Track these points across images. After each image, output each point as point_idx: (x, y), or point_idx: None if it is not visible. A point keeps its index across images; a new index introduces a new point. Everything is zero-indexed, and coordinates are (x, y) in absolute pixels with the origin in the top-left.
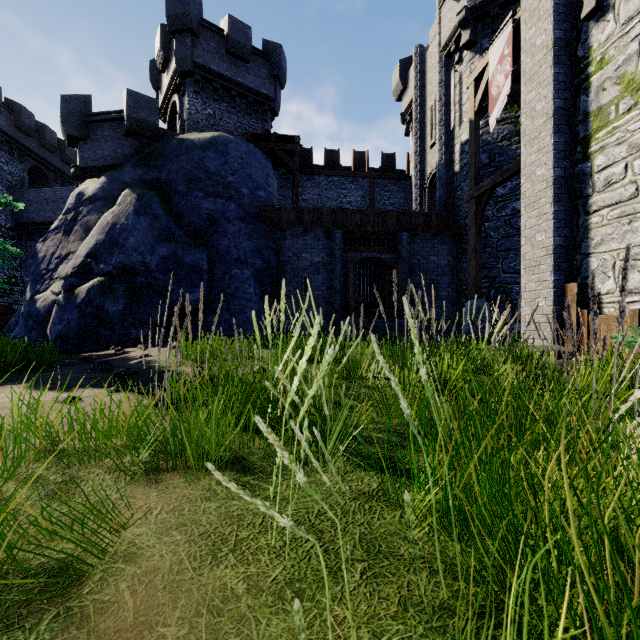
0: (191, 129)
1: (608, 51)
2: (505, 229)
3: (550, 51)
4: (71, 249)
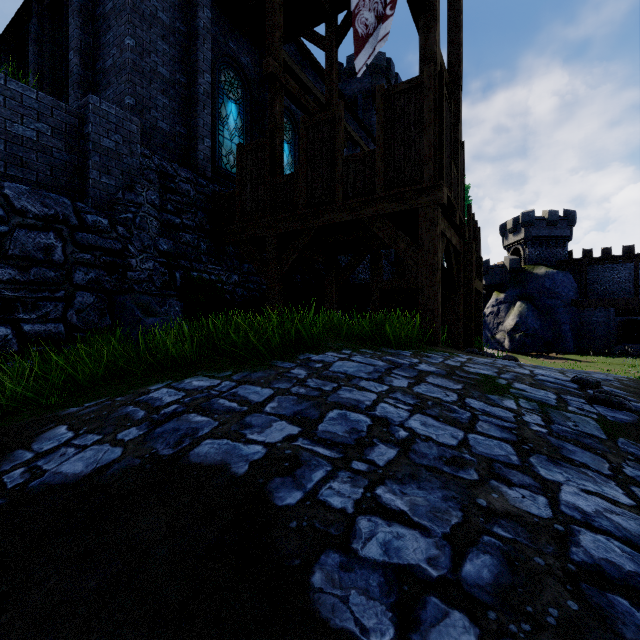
0: (529, 263)
1: None
2: None
3: None
4: (500, 321)
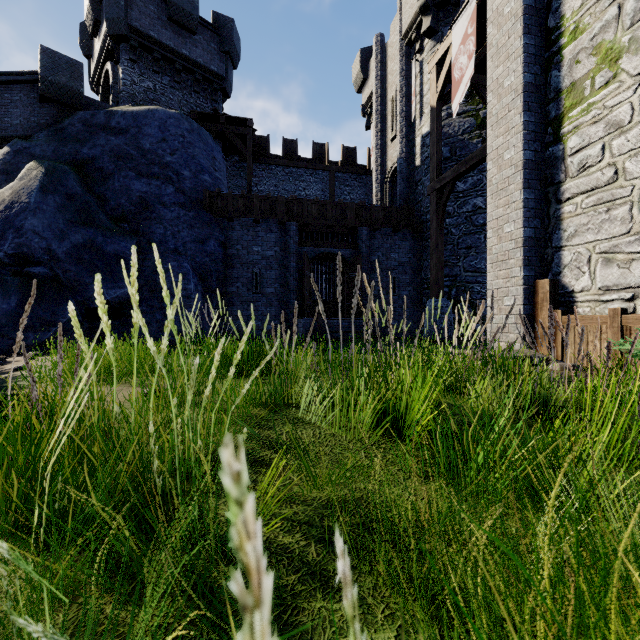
0: (126, 102)
1: (583, 19)
2: (466, 226)
3: (520, 19)
4: None
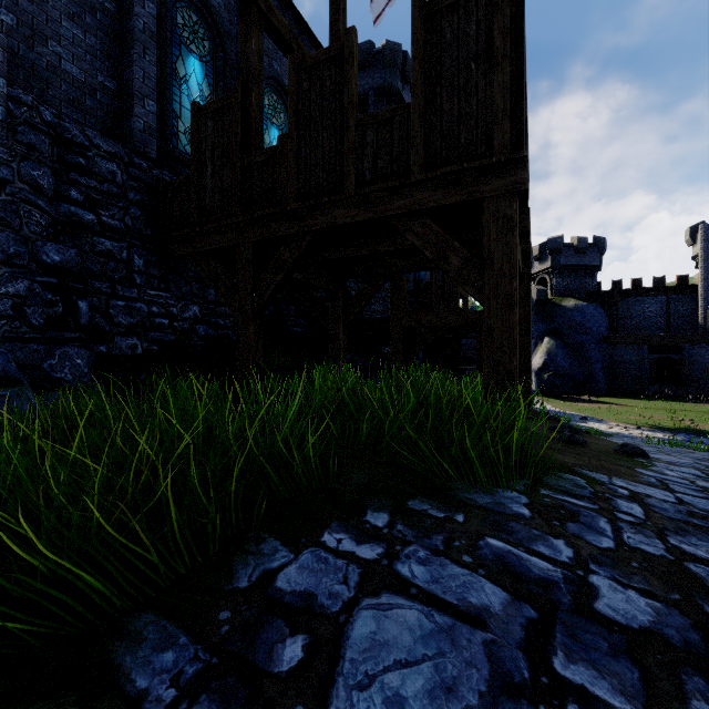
0: (557, 294)
1: None
2: None
3: None
4: None
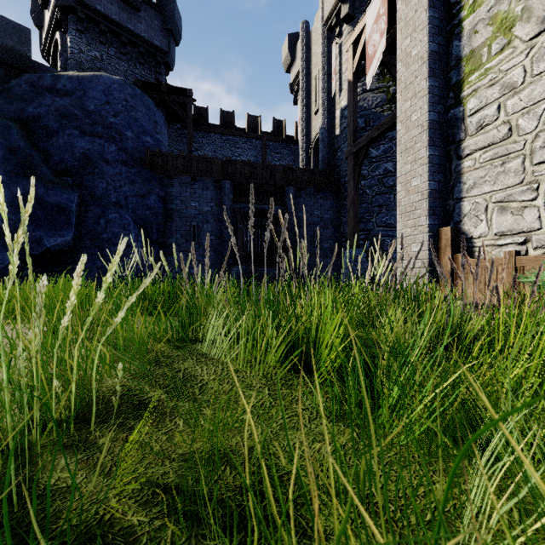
0: (73, 69)
1: None
2: (378, 187)
3: None
4: None
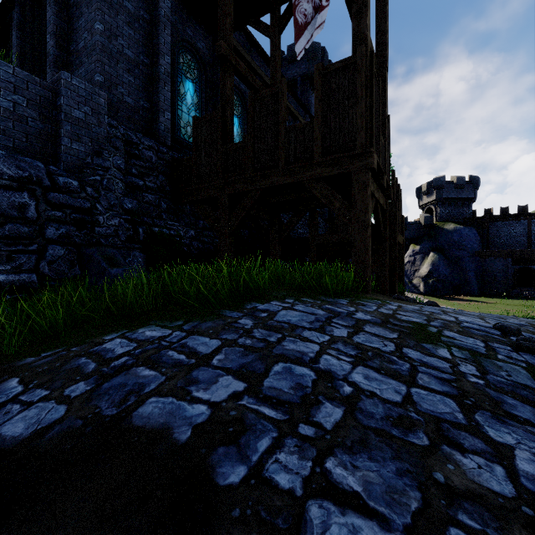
0: (440, 220)
1: None
2: None
3: None
4: (416, 268)
